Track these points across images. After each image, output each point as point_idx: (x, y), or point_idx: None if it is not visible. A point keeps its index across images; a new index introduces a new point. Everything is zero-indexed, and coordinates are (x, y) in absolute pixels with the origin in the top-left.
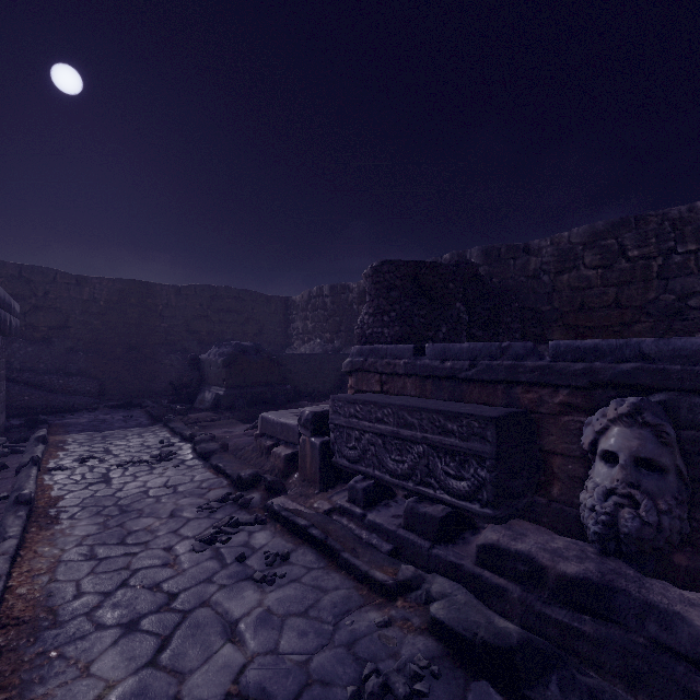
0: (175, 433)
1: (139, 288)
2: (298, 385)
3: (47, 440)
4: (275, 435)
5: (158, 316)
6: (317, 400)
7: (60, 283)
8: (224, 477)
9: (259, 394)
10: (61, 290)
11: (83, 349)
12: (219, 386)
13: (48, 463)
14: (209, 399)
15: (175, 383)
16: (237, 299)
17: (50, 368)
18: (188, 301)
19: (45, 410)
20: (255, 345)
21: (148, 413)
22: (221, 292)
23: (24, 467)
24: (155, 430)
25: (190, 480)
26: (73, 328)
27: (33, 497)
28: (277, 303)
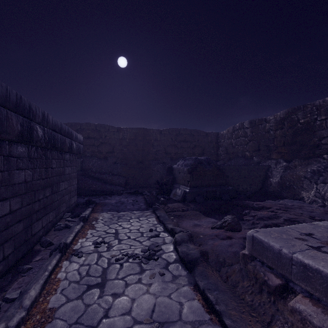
0: (160, 221)
1: (143, 131)
2: (232, 186)
3: (89, 217)
4: (283, 273)
5: (151, 145)
6: (252, 198)
7: (111, 131)
8: (221, 326)
9: (211, 192)
10: (111, 134)
11: (119, 162)
12: (185, 185)
13: (76, 243)
14: (179, 194)
15: (159, 180)
16: (190, 134)
17: (106, 171)
18: (165, 137)
19: (99, 193)
20: (207, 158)
21: (145, 199)
22: (181, 131)
23: (54, 251)
24: (148, 215)
25: (178, 316)
26: (116, 152)
27: (19, 320)
28: (211, 136)
